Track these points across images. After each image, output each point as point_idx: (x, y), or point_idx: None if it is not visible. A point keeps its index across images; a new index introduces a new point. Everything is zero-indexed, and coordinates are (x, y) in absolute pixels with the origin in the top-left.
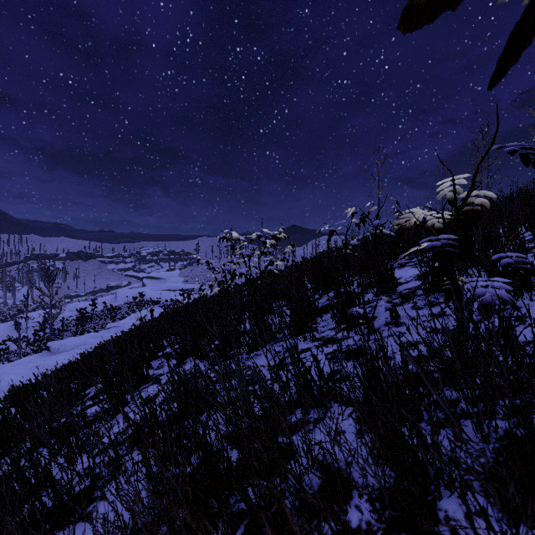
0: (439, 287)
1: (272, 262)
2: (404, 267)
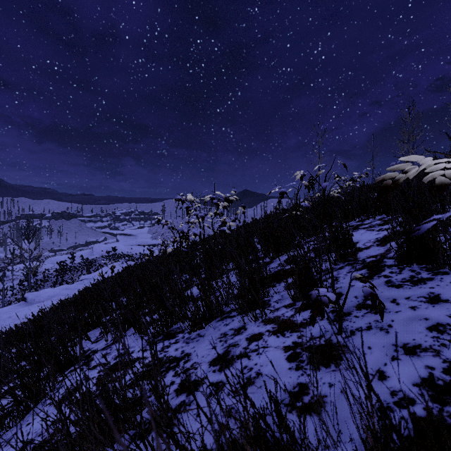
0: (417, 258)
1: (225, 222)
2: (357, 230)
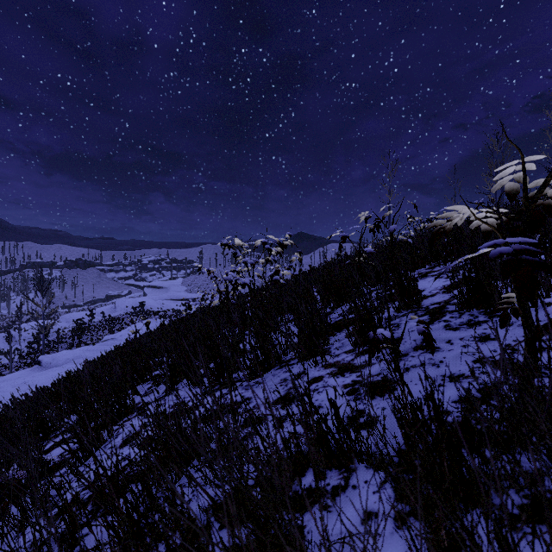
0: (476, 303)
1: (278, 270)
2: (426, 278)
